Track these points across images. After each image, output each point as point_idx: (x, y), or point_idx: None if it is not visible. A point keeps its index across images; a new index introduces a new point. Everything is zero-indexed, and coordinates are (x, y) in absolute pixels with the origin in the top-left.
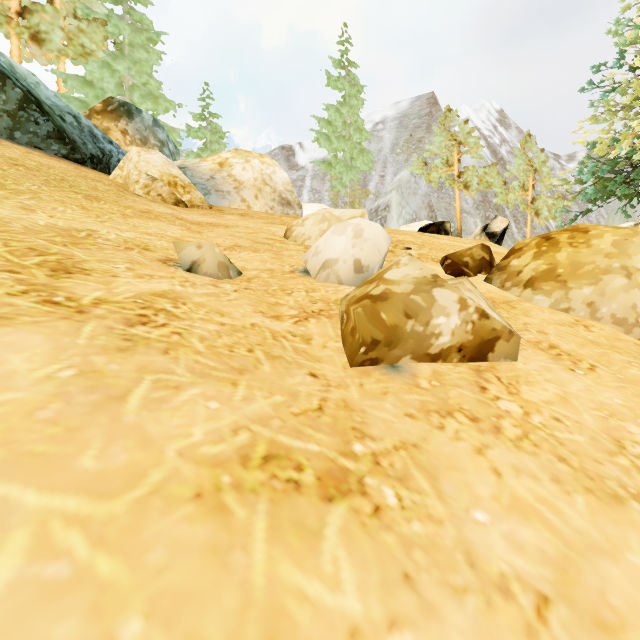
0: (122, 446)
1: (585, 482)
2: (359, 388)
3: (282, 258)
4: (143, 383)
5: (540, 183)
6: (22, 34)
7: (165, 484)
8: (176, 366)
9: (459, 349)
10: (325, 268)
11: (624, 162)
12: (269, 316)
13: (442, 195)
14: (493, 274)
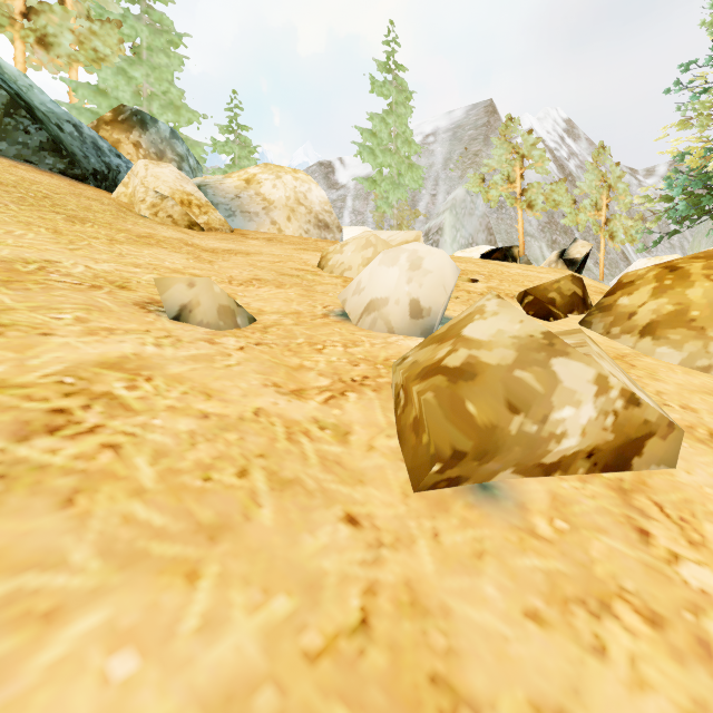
0: None
1: None
2: (433, 543)
3: (313, 295)
4: None
5: (614, 202)
6: (27, 38)
7: None
8: (75, 540)
9: (589, 454)
10: (370, 311)
11: None
12: (286, 391)
13: (502, 216)
14: (592, 316)
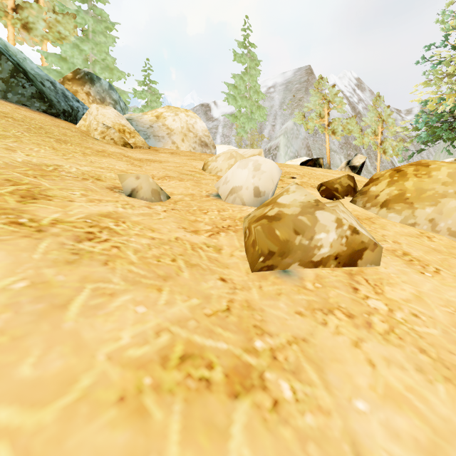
0: (59, 352)
1: (443, 371)
2: (259, 290)
3: (200, 185)
4: (84, 292)
5: (386, 130)
6: (16, 24)
7: (93, 389)
8: (113, 275)
9: (335, 257)
10: (232, 193)
11: (448, 115)
12: (189, 231)
13: (316, 139)
14: (357, 197)
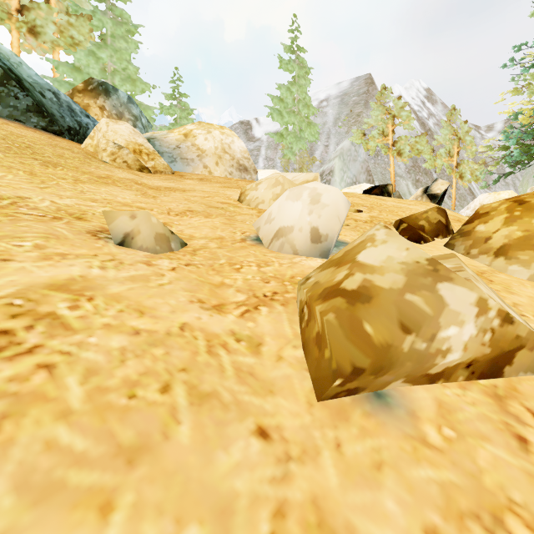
0: None
1: None
2: (336, 455)
3: (234, 224)
4: None
5: (463, 150)
6: (21, 28)
7: None
8: None
9: (468, 364)
10: (279, 237)
11: None
12: (209, 307)
13: (378, 161)
14: (455, 239)
